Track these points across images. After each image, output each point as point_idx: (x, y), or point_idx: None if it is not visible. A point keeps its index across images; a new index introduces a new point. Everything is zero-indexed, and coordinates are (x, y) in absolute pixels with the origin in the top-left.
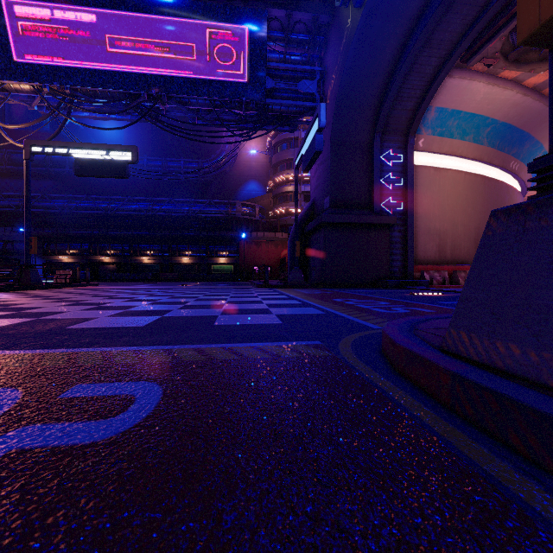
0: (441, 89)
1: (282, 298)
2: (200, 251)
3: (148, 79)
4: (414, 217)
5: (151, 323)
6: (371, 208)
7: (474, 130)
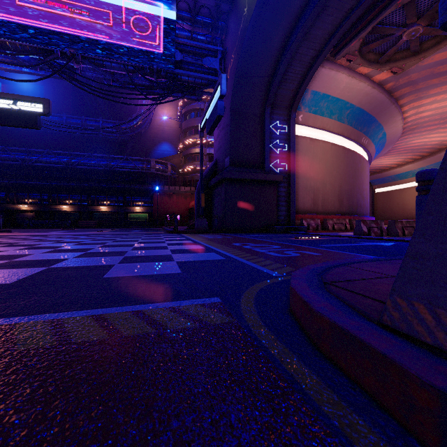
0: (315, 76)
1: (187, 243)
2: (117, 201)
3: (61, 37)
4: (295, 176)
5: (25, 278)
6: (262, 168)
7: (338, 111)
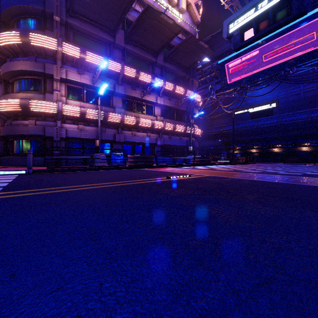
0: None
1: None
2: (317, 142)
3: (283, 64)
4: None
5: (302, 174)
6: None
7: None
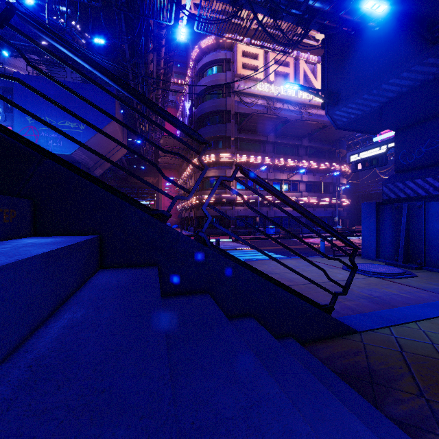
0: None
1: None
2: None
3: None
4: None
5: None
6: None
7: None
